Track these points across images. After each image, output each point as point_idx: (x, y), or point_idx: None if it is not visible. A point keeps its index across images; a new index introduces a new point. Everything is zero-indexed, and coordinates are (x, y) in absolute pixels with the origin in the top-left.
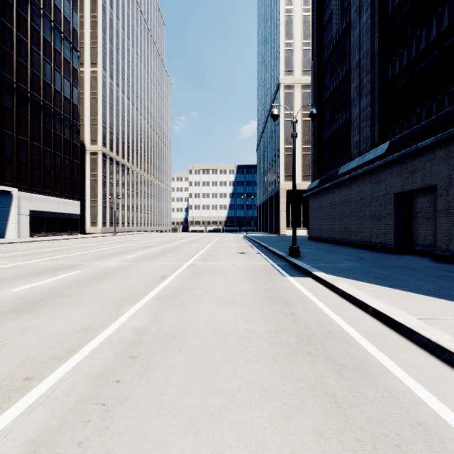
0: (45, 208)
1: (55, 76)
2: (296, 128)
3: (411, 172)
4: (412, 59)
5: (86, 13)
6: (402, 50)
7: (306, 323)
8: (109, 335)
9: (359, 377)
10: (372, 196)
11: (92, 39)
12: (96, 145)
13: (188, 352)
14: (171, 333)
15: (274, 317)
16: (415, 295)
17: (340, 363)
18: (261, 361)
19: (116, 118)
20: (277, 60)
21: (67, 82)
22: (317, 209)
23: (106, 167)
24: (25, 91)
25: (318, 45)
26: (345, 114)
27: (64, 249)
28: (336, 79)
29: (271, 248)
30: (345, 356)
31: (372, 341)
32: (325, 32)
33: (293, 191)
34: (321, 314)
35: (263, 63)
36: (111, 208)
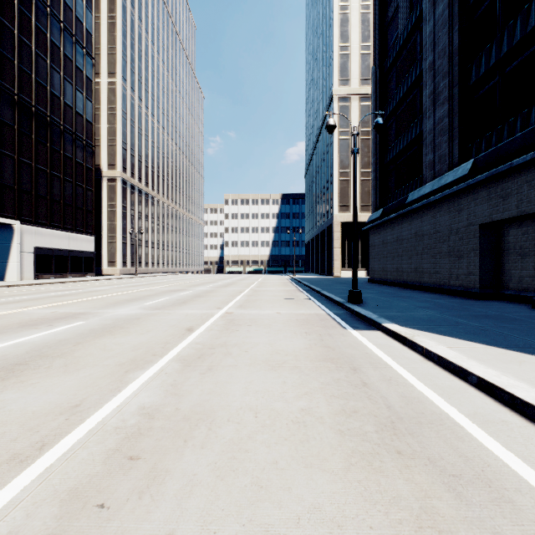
0: (53, 245)
1: (65, 88)
2: (358, 142)
3: (502, 196)
4: (503, 55)
5: (103, 14)
6: (490, 45)
7: (385, 400)
8: (104, 419)
9: (487, 499)
10: (451, 228)
11: (110, 44)
12: (115, 169)
13: (216, 450)
14: (193, 415)
15: (338, 389)
16: (529, 357)
17: (451, 471)
18: (327, 466)
19: (138, 138)
20: (330, 67)
21: (79, 95)
22: (380, 245)
23: (127, 196)
24: (28, 105)
25: (381, 46)
26: (415, 128)
27: (72, 293)
28: (404, 86)
29: (325, 293)
30: (456, 458)
31: (489, 430)
32: (389, 31)
33: (353, 221)
34: (404, 385)
35: (313, 72)
36: (132, 244)
